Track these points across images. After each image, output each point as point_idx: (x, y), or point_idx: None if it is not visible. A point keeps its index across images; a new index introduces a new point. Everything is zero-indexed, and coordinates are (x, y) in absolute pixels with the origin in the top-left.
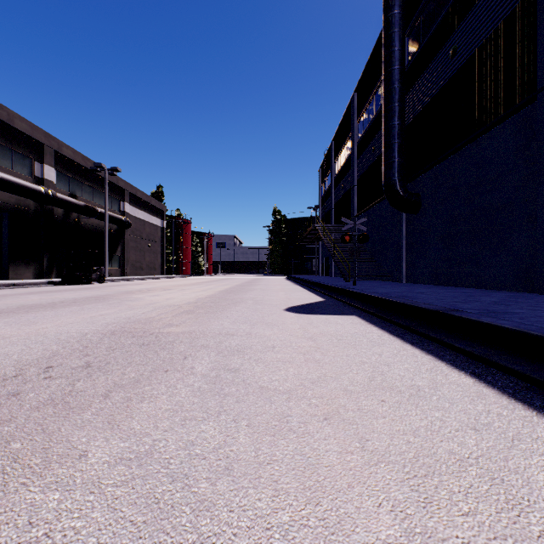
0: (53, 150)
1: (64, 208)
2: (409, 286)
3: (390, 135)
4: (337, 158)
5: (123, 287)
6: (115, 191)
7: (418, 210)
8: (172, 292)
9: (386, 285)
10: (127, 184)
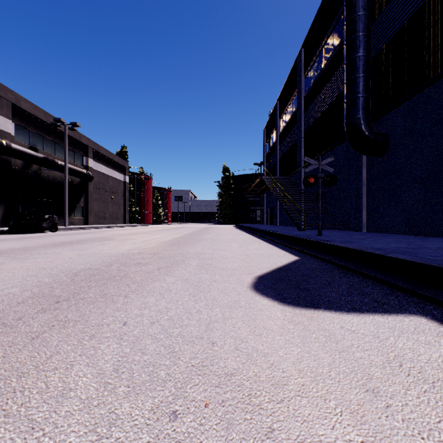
0: (10, 103)
1: (21, 159)
2: (385, 236)
3: (354, 69)
4: (281, 116)
5: (65, 237)
6: (78, 147)
7: (385, 152)
8: (106, 244)
9: (354, 235)
10: (90, 141)
